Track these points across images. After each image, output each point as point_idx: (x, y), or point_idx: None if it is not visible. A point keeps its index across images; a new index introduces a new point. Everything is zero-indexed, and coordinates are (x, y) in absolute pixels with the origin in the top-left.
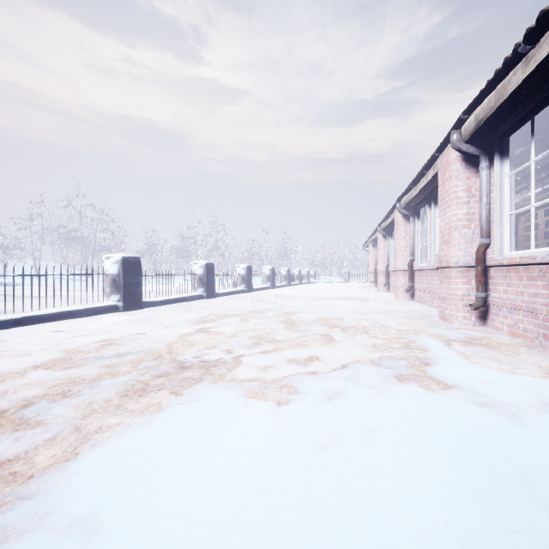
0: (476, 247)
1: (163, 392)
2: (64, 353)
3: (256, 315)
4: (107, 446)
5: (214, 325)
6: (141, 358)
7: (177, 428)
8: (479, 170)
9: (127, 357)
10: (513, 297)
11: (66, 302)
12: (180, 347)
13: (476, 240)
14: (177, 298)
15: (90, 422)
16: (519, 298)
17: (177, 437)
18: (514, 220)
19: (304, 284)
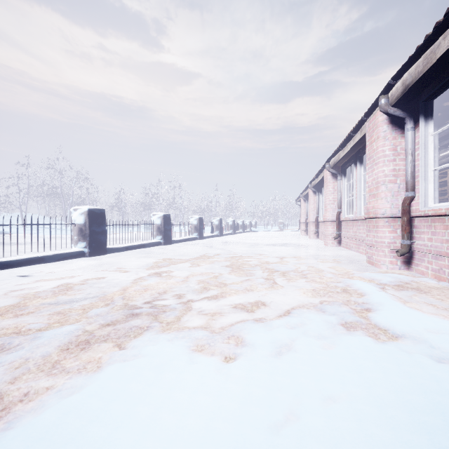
0: (401, 200)
1: (107, 345)
2: (21, 299)
3: (206, 260)
4: (23, 427)
5: (167, 269)
6: (94, 304)
7: (111, 397)
8: (405, 131)
9: (81, 303)
10: (438, 244)
11: (42, 248)
12: (133, 292)
13: (401, 194)
14: (138, 244)
15: (17, 387)
16: (444, 245)
17: (109, 412)
18: (437, 175)
19: (246, 232)
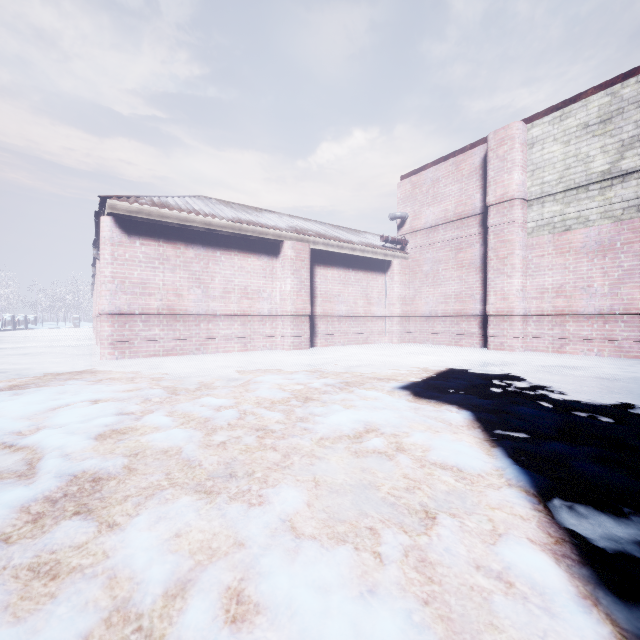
0: None
1: None
2: None
3: None
4: None
5: None
6: None
7: None
8: None
9: None
10: None
11: None
12: None
13: None
14: None
15: None
16: None
17: None
18: None
19: (19, 330)
